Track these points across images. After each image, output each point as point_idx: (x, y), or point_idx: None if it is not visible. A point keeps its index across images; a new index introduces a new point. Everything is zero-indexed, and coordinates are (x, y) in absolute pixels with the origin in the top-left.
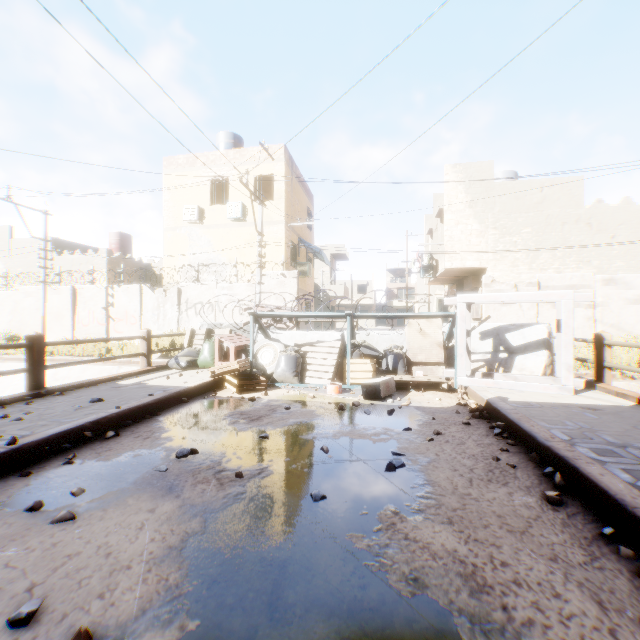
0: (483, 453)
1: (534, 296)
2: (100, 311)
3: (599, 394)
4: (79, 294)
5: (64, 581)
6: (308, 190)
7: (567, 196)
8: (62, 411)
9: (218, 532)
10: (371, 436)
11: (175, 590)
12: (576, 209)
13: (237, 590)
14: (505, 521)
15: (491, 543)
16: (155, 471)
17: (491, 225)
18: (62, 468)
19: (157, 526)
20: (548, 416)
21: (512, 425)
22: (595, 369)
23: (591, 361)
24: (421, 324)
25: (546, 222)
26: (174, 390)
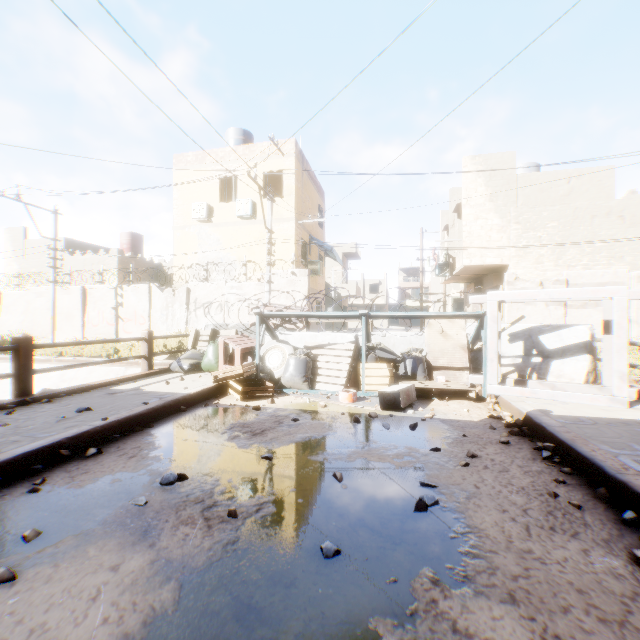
0: (534, 485)
1: (579, 293)
2: (109, 311)
3: None
4: (89, 294)
5: None
6: (319, 187)
7: (596, 187)
8: (42, 423)
9: (195, 609)
10: (393, 458)
11: None
12: (607, 201)
13: None
14: (590, 600)
15: None
16: (132, 504)
17: (513, 219)
18: (24, 498)
19: (116, 595)
20: (607, 437)
21: (564, 447)
22: None
23: None
24: (442, 325)
25: (573, 215)
26: (171, 397)
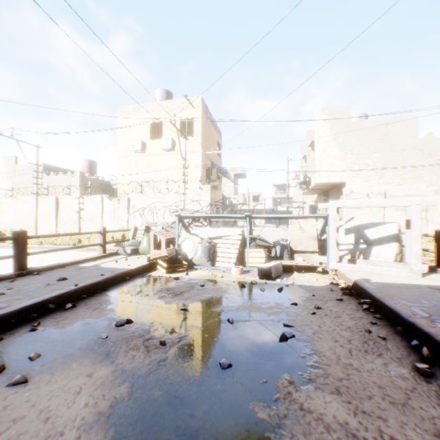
0: (356, 325)
1: (389, 202)
2: (74, 214)
3: None
4: (60, 202)
5: None
6: (218, 129)
7: (405, 130)
8: (35, 287)
9: (141, 398)
10: (266, 309)
11: None
12: (412, 139)
13: None
14: (386, 392)
15: (377, 415)
16: (98, 338)
17: (349, 152)
18: (27, 334)
19: (92, 391)
20: (405, 295)
21: (377, 302)
22: (435, 257)
23: (432, 251)
24: (300, 223)
25: (390, 149)
26: (120, 271)
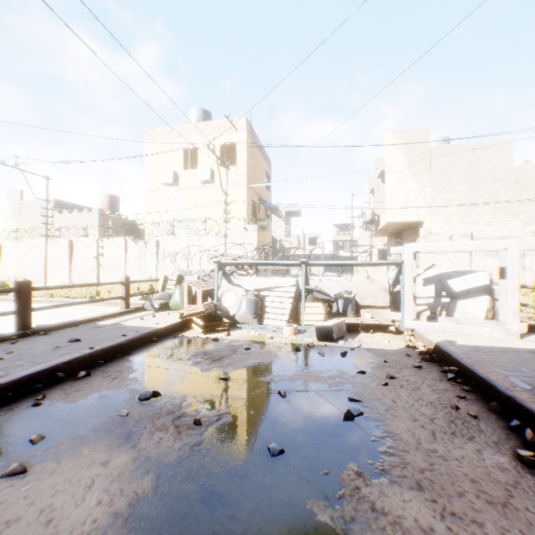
0: (440, 400)
1: (479, 245)
2: (92, 260)
3: None
4: (75, 246)
5: None
6: (267, 156)
7: (497, 157)
8: (41, 351)
9: (169, 494)
10: (326, 379)
11: None
12: (505, 169)
13: None
14: (480, 487)
15: (471, 519)
16: (116, 415)
17: (427, 184)
18: (29, 410)
19: (107, 484)
20: (501, 362)
21: (465, 370)
22: None
23: (532, 306)
24: (368, 271)
25: (477, 181)
26: (145, 331)
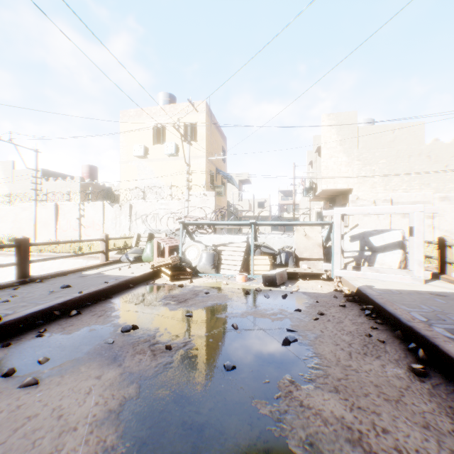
0: (358, 330)
1: (393, 209)
2: (75, 220)
3: (443, 283)
4: (60, 208)
5: (21, 441)
6: (222, 134)
7: (412, 136)
8: (39, 295)
9: (149, 397)
10: (270, 315)
11: (111, 451)
12: (419, 145)
13: (162, 452)
14: (381, 390)
15: (372, 410)
16: (104, 343)
17: (356, 158)
18: (34, 340)
19: (101, 391)
20: (406, 301)
21: (379, 308)
22: (439, 264)
23: (435, 258)
24: (306, 230)
25: (396, 155)
26: (123, 279)
